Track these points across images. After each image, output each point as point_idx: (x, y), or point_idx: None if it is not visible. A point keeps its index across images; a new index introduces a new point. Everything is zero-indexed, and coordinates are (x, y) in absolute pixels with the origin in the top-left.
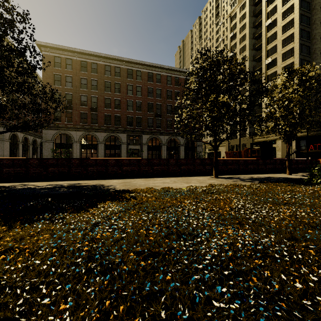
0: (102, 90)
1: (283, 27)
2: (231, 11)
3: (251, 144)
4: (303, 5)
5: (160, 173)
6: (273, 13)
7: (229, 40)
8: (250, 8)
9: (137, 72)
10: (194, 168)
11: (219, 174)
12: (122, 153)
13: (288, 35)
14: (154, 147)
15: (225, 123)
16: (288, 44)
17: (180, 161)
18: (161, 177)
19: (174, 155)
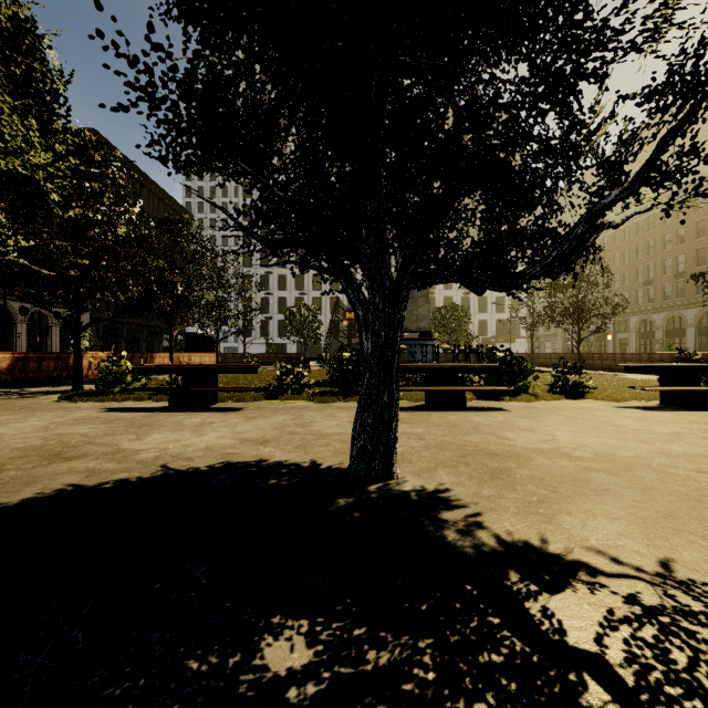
0: None
1: None
2: None
3: None
4: None
5: None
6: None
7: None
8: None
9: None
10: None
11: None
12: None
13: None
14: None
15: None
16: None
17: None
18: None
19: None
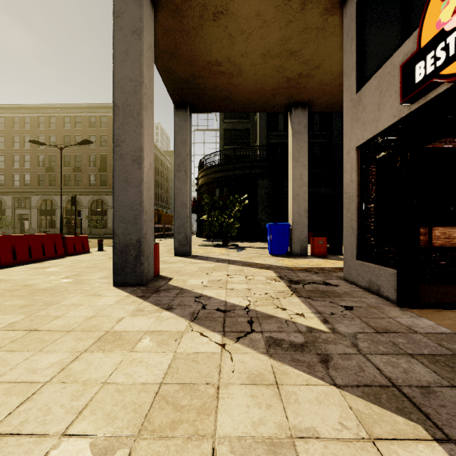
0: None
1: None
2: None
3: None
4: None
5: None
6: None
7: None
8: None
9: (26, 119)
10: None
11: None
12: (7, 219)
13: None
14: (49, 211)
15: None
16: None
17: None
18: None
19: (72, 221)
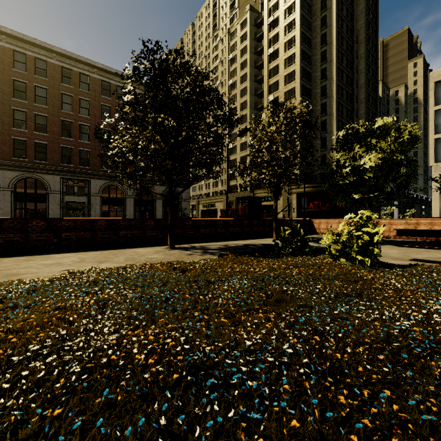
0: (5, 93)
1: (285, 61)
2: (230, 26)
3: (236, 198)
4: (305, 41)
5: (75, 244)
6: (275, 41)
7: (228, 63)
8: (252, 28)
9: (81, 76)
10: (145, 233)
11: (186, 242)
12: (50, 208)
13: (290, 71)
14: (113, 199)
15: (187, 164)
16: (290, 83)
17: (118, 222)
18: (74, 252)
19: (146, 212)
